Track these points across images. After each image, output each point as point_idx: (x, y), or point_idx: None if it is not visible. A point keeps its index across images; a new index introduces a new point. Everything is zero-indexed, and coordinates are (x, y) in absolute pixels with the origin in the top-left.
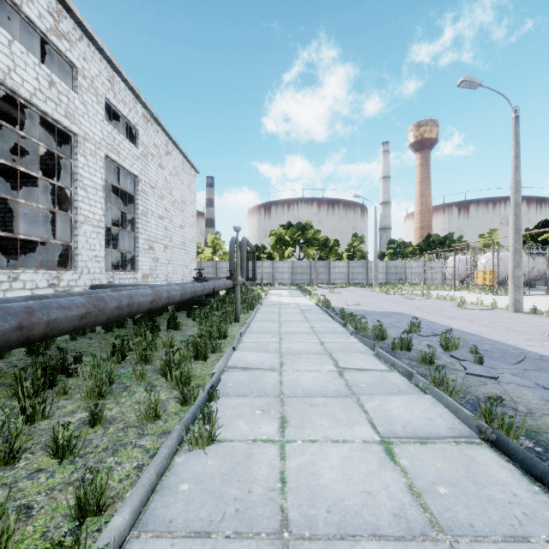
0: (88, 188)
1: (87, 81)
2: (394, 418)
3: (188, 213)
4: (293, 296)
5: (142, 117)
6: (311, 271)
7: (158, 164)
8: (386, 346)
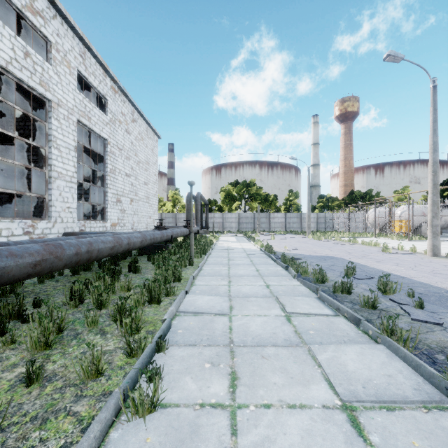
0: (62, 148)
1: (61, 54)
2: (351, 374)
3: (151, 172)
4: (240, 242)
5: (111, 89)
6: (255, 221)
7: (125, 129)
8: (327, 289)
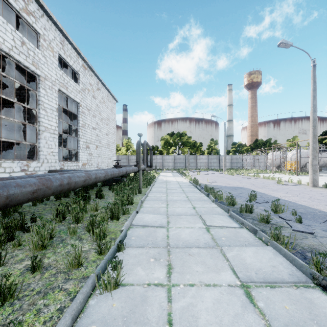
0: (47, 109)
1: (47, 42)
2: (248, 265)
3: (111, 126)
4: (175, 176)
5: (82, 67)
6: (186, 161)
7: (92, 95)
8: (236, 209)
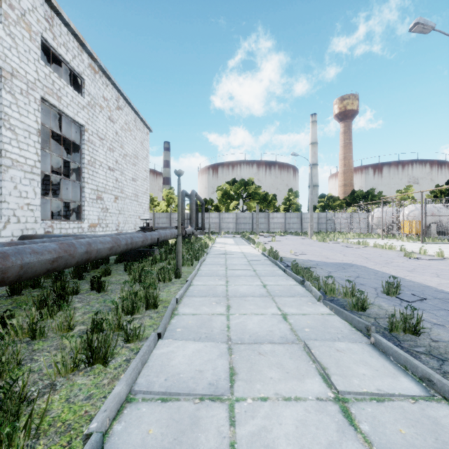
0: (18, 129)
1: (16, 12)
2: None
3: (140, 167)
4: (238, 244)
5: (89, 68)
6: (253, 221)
7: (107, 116)
8: (374, 321)
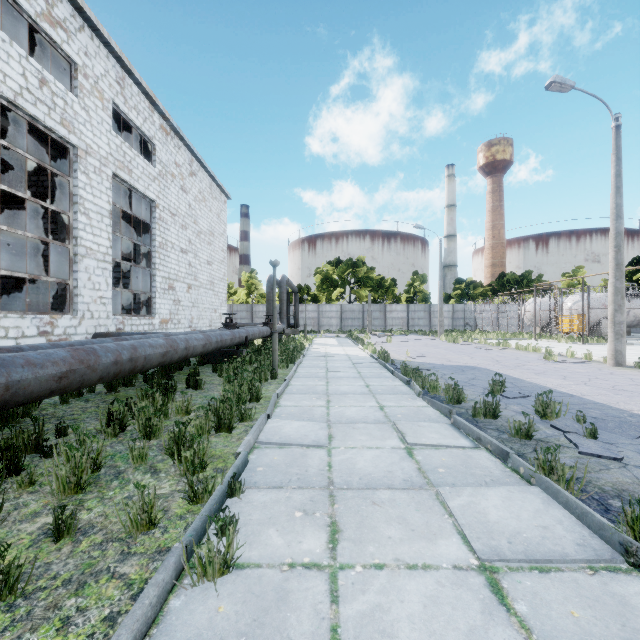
0: (91, 213)
1: (90, 81)
2: (493, 525)
3: (217, 246)
4: (343, 346)
5: (160, 130)
6: (364, 316)
7: (180, 186)
8: (464, 411)
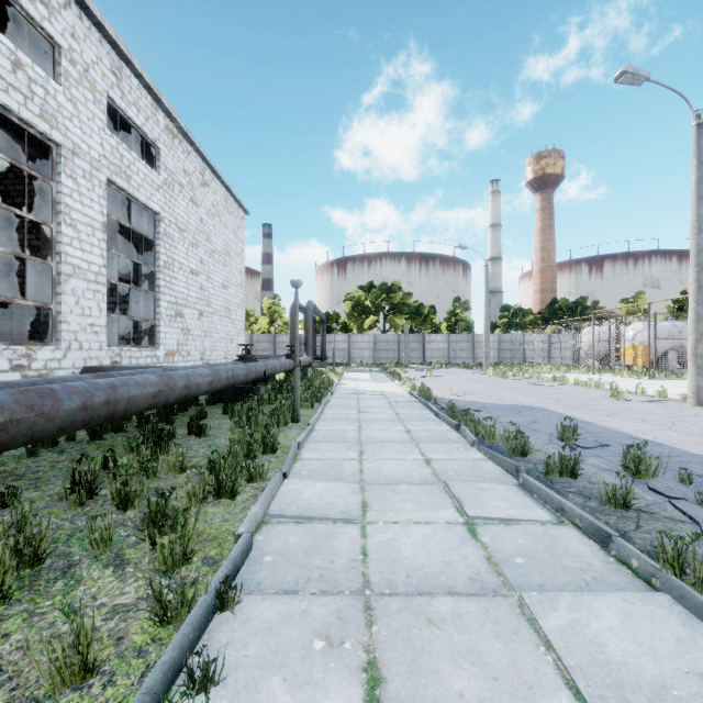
0: (80, 225)
1: (78, 68)
2: (619, 670)
3: (233, 267)
4: (377, 381)
5: (166, 131)
6: (400, 347)
7: (189, 198)
8: (532, 466)
